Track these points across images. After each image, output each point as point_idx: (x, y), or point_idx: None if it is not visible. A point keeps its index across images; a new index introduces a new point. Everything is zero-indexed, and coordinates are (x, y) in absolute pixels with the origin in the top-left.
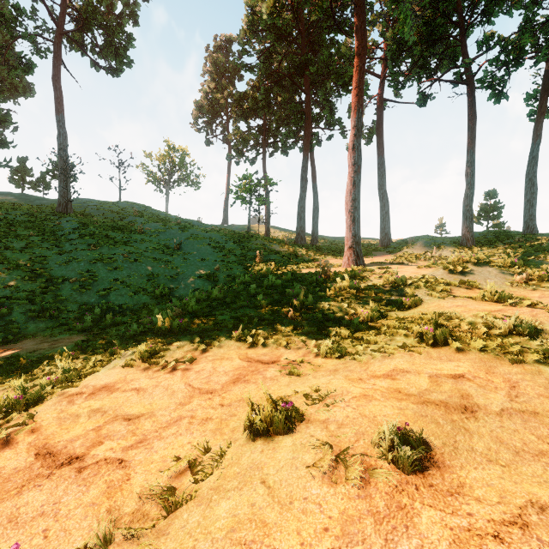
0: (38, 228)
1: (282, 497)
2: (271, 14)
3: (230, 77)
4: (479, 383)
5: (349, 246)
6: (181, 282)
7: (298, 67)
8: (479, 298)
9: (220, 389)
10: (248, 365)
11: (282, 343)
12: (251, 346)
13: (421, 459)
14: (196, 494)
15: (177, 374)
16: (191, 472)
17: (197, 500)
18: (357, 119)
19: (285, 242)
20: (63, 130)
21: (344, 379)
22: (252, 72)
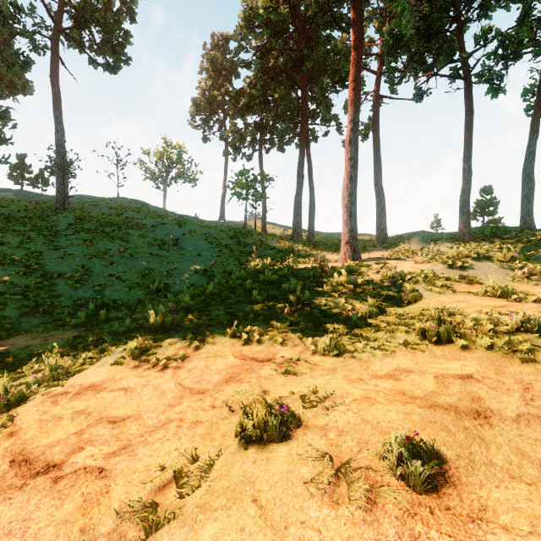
0: (34, 224)
1: (276, 521)
2: (267, 8)
3: (227, 75)
4: (489, 385)
5: (346, 241)
6: (177, 277)
7: (295, 63)
8: (481, 293)
9: (211, 388)
10: (242, 363)
11: (278, 340)
12: (246, 343)
13: (434, 474)
14: (180, 512)
15: (167, 372)
16: (176, 484)
17: (181, 520)
18: (354, 113)
19: (281, 237)
20: (61, 127)
21: (343, 379)
22: (249, 68)
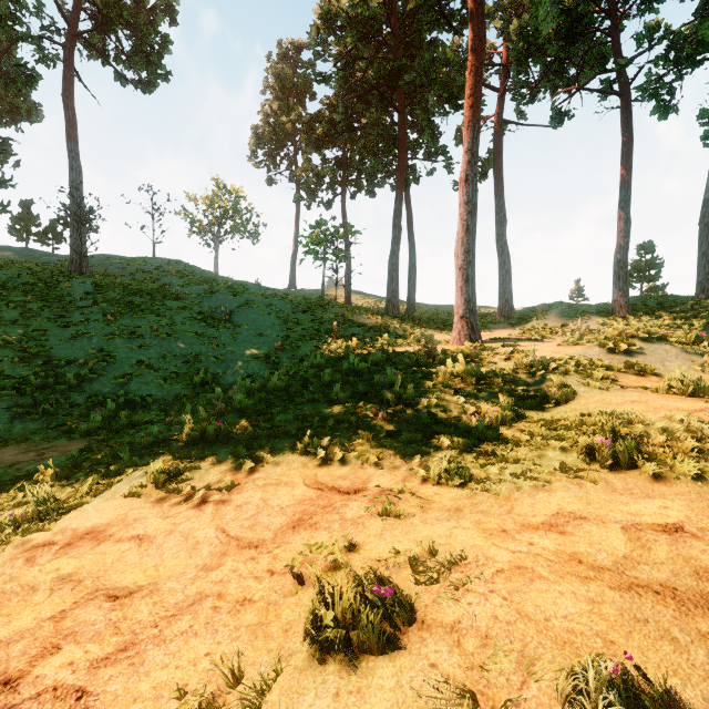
0: (39, 292)
1: None
2: None
3: (299, 95)
4: None
5: (460, 316)
6: (230, 365)
7: (390, 76)
8: (663, 389)
9: (270, 539)
10: (317, 496)
11: (370, 459)
12: (323, 464)
13: None
14: None
15: (206, 510)
16: None
17: None
18: (471, 140)
19: (371, 311)
20: (77, 163)
21: (475, 529)
22: (328, 83)
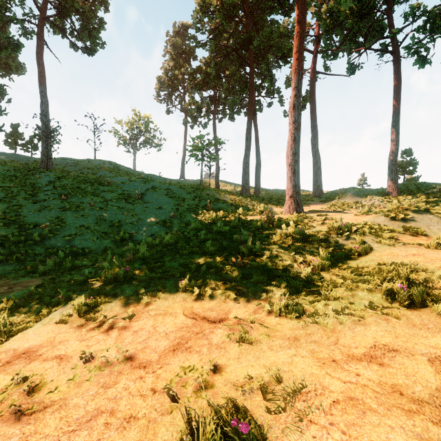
0: (19, 181)
1: None
2: None
3: (186, 57)
4: None
5: (290, 195)
6: (140, 228)
7: (244, 43)
8: (434, 246)
9: (155, 360)
10: (192, 324)
11: (230, 295)
12: (198, 298)
13: None
14: None
15: (112, 335)
16: None
17: None
18: (297, 81)
19: (232, 193)
20: (45, 99)
21: (311, 358)
22: (204, 48)
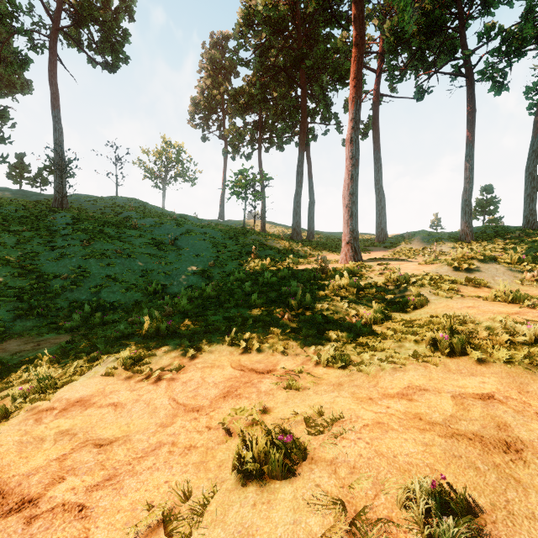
0: (31, 223)
1: None
2: (267, 4)
3: (226, 74)
4: (514, 407)
5: (347, 242)
6: (175, 278)
7: (294, 61)
8: (491, 298)
9: (207, 405)
10: (240, 375)
11: (278, 348)
12: (245, 352)
13: (467, 532)
14: None
15: (161, 385)
16: (164, 530)
17: None
18: (355, 111)
19: (281, 237)
20: (59, 126)
21: (351, 398)
22: (248, 66)
